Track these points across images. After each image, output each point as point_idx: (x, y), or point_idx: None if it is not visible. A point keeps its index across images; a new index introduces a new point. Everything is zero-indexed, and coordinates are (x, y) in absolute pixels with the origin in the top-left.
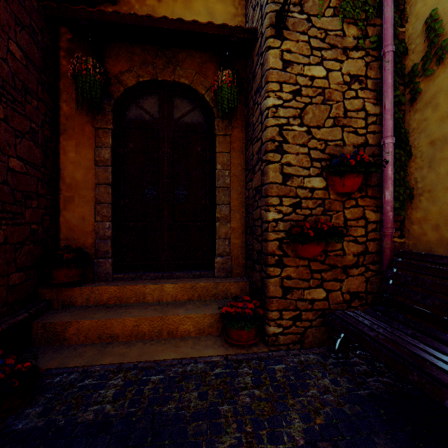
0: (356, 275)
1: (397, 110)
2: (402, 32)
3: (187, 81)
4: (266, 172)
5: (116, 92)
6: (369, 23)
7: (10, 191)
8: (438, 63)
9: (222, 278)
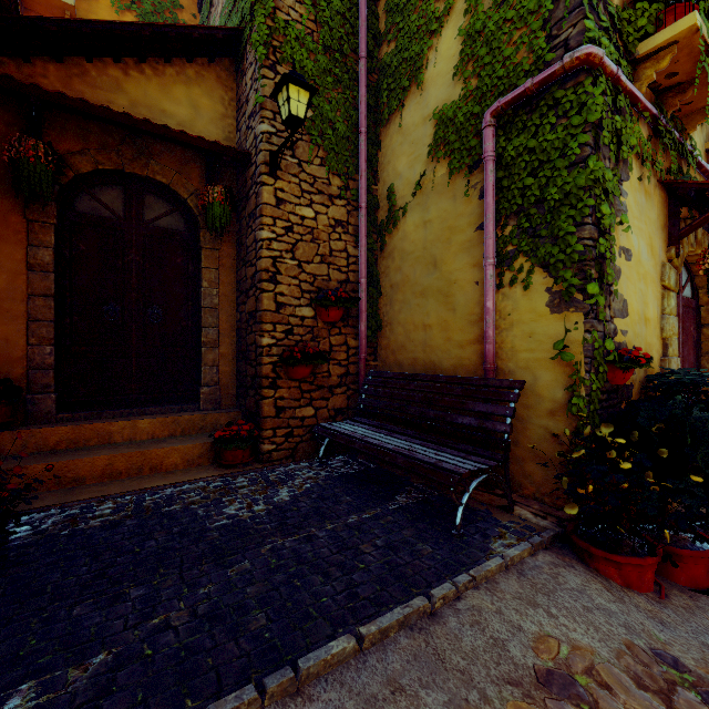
0: (340, 394)
1: (371, 255)
2: (376, 190)
3: (166, 180)
4: (261, 300)
5: (62, 177)
6: (351, 177)
7: None
8: (393, 227)
9: (209, 411)
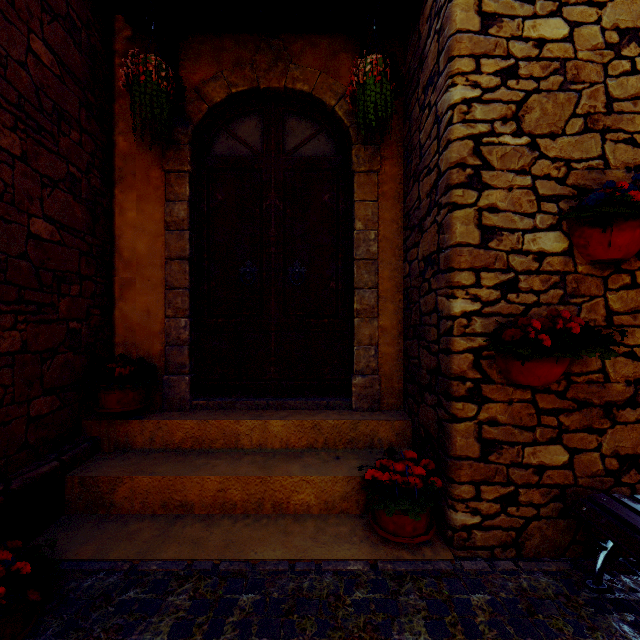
0: (632, 422)
1: None
2: None
3: (307, 86)
4: (448, 225)
5: (196, 113)
6: None
7: (33, 270)
8: None
9: (364, 413)
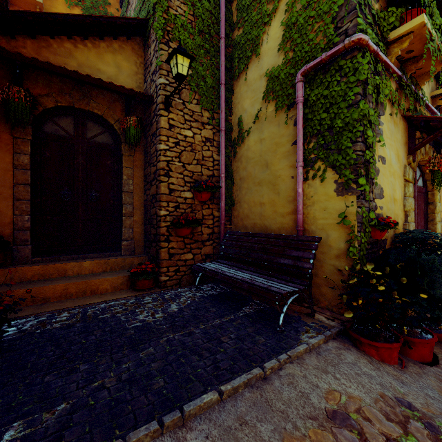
0: (209, 245)
1: (228, 160)
2: (231, 119)
3: (100, 112)
4: (159, 187)
5: (35, 110)
6: (215, 111)
7: None
8: (241, 143)
9: (127, 256)
